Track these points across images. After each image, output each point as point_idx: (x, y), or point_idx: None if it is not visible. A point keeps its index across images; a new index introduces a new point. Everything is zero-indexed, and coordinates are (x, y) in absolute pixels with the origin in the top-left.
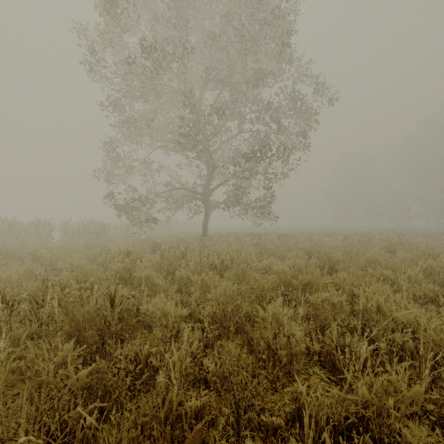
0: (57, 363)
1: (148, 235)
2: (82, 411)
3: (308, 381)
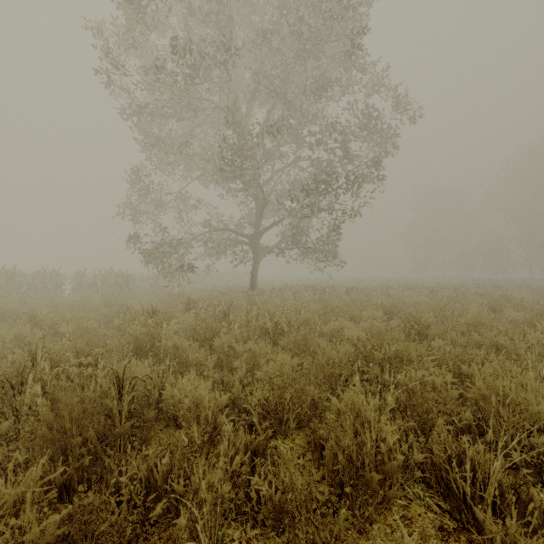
0: (10, 502)
1: (183, 288)
2: None
3: (408, 512)
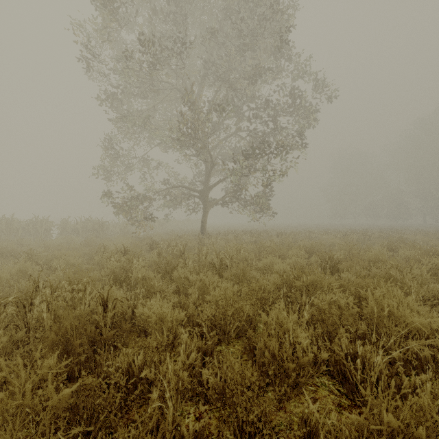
0: (36, 380)
1: (147, 233)
2: (63, 438)
3: (316, 394)
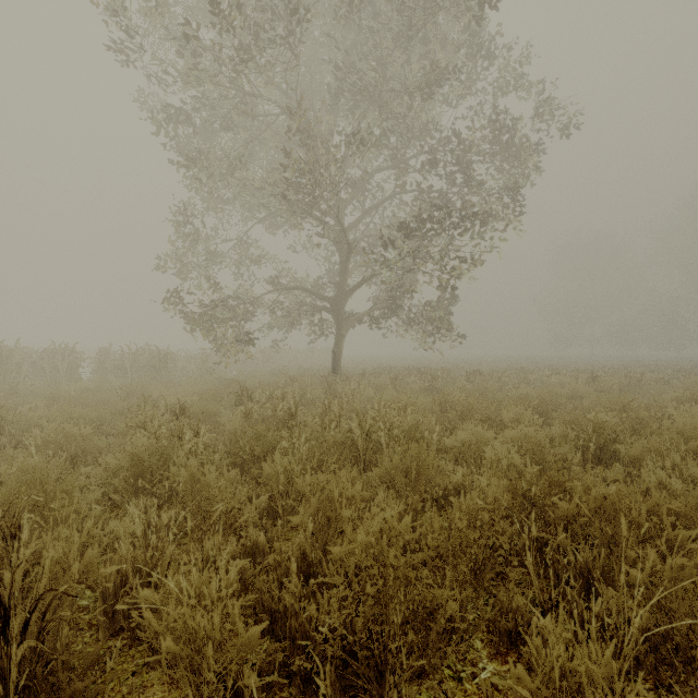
0: None
1: (240, 371)
2: None
3: None
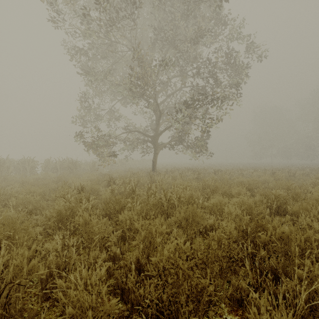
0: None
1: (110, 170)
2: None
3: None
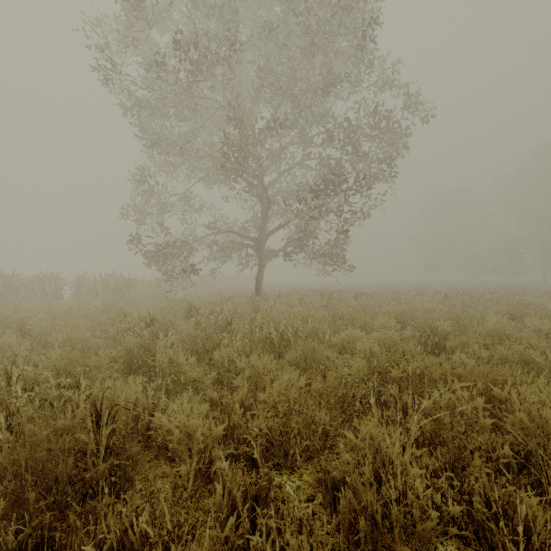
0: None
1: (186, 293)
2: None
3: None
